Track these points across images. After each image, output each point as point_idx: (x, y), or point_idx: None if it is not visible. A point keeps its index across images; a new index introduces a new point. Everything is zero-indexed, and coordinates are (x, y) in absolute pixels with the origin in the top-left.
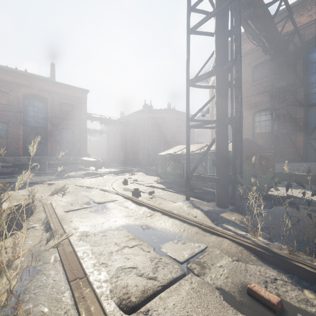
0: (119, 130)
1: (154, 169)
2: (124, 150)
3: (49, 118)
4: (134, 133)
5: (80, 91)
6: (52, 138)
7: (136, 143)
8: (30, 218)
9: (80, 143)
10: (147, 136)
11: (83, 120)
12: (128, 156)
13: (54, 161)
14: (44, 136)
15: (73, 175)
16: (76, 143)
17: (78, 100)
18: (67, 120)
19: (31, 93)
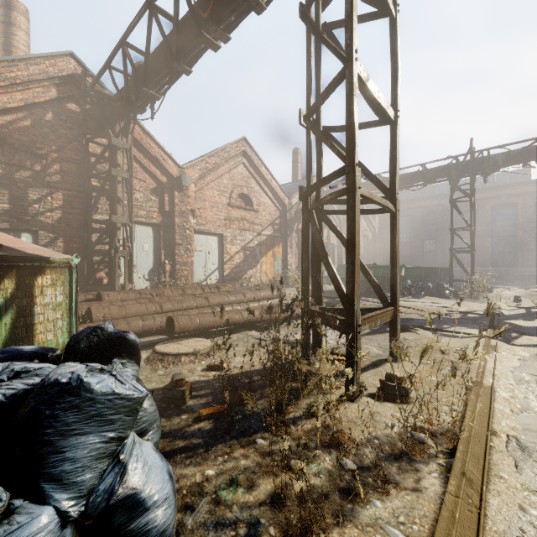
0: None
1: None
2: None
3: (519, 224)
4: None
5: None
6: (522, 247)
7: None
8: (490, 293)
9: None
10: None
11: None
12: None
13: (524, 272)
14: (513, 244)
15: None
16: None
17: None
18: None
19: (499, 203)
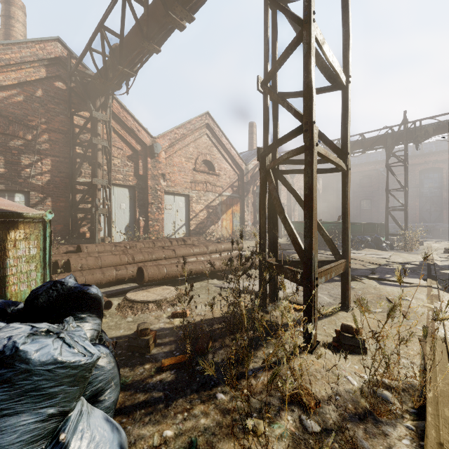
0: None
1: None
2: None
3: (444, 186)
4: None
5: None
6: (447, 206)
7: None
8: (421, 246)
9: None
10: None
11: None
12: None
13: (448, 228)
14: (439, 204)
15: None
16: None
17: None
18: None
19: (426, 168)
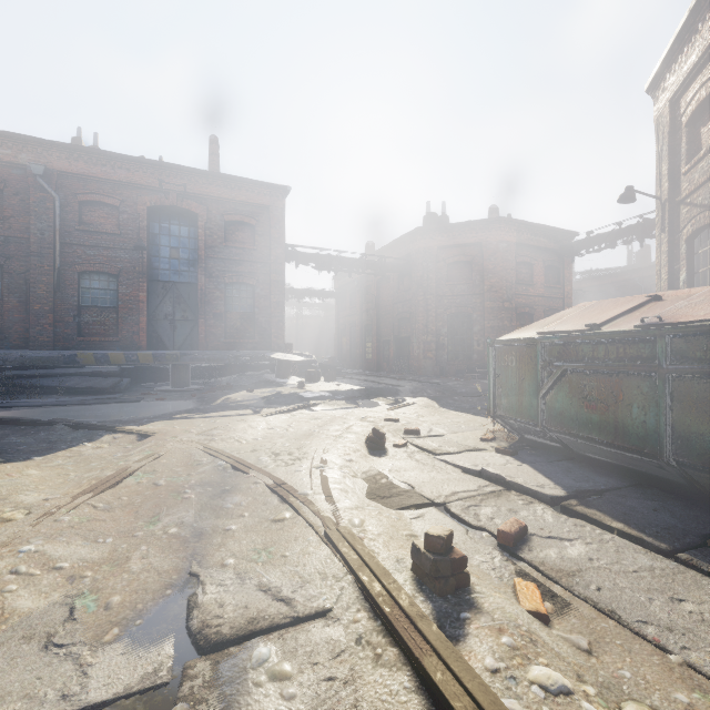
0: (363, 286)
1: (459, 387)
2: (375, 336)
3: (201, 260)
4: (400, 290)
5: (270, 192)
6: (207, 309)
7: (405, 316)
8: None
9: (269, 319)
10: (435, 295)
11: (275, 261)
12: (384, 351)
13: (209, 361)
14: (192, 303)
15: (239, 401)
16: (260, 320)
17: (264, 214)
18: (241, 264)
19: (165, 204)
